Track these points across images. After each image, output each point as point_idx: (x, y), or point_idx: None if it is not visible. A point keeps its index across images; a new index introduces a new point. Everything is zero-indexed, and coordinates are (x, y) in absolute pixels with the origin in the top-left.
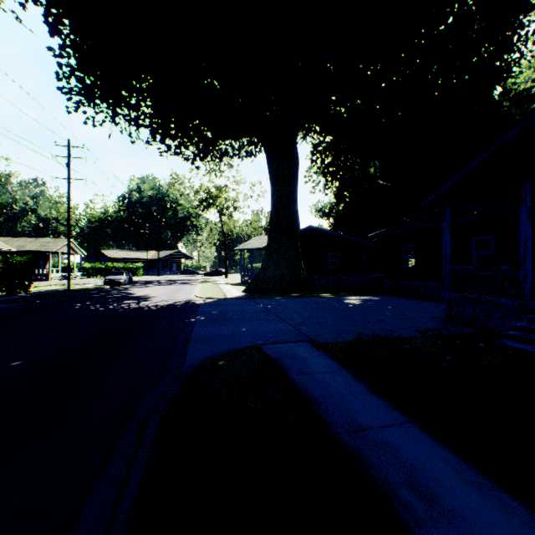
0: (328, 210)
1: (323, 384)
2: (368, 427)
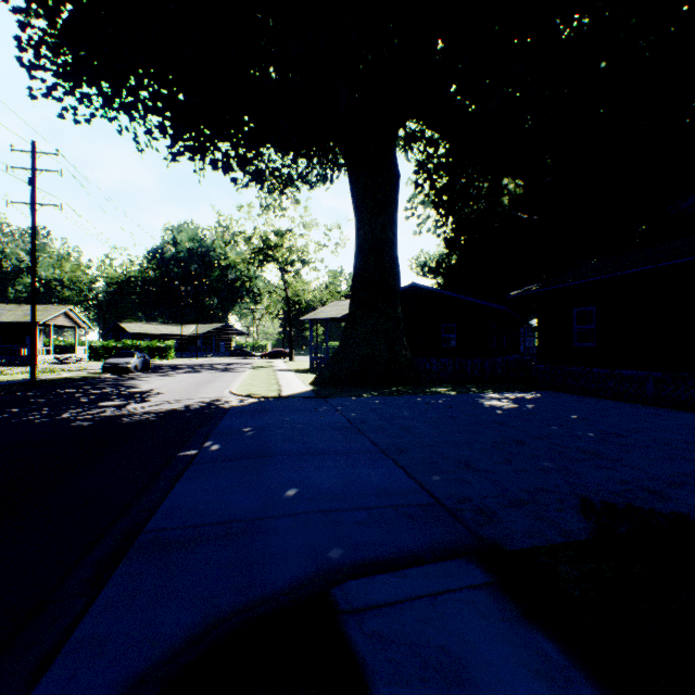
0: (436, 264)
1: None
2: None
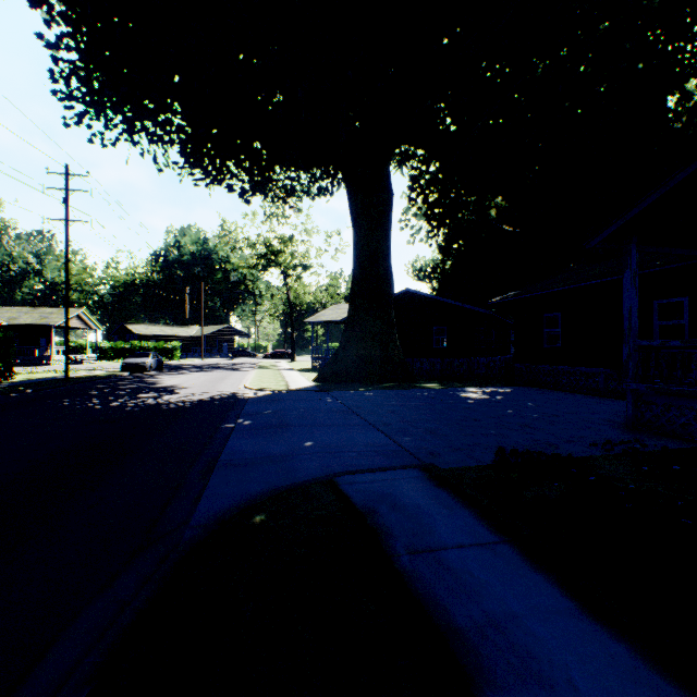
0: (431, 269)
1: (467, 583)
2: None
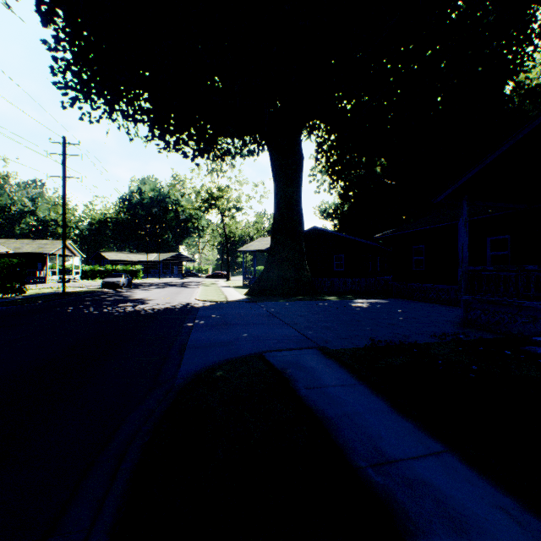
0: (333, 211)
1: (336, 401)
2: (396, 459)
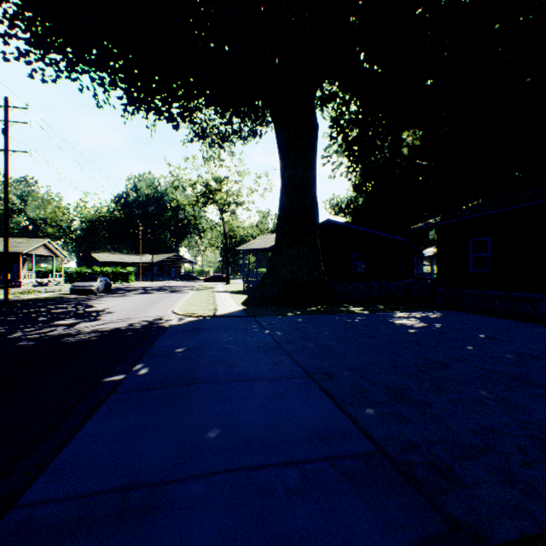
0: (346, 205)
1: None
2: None
